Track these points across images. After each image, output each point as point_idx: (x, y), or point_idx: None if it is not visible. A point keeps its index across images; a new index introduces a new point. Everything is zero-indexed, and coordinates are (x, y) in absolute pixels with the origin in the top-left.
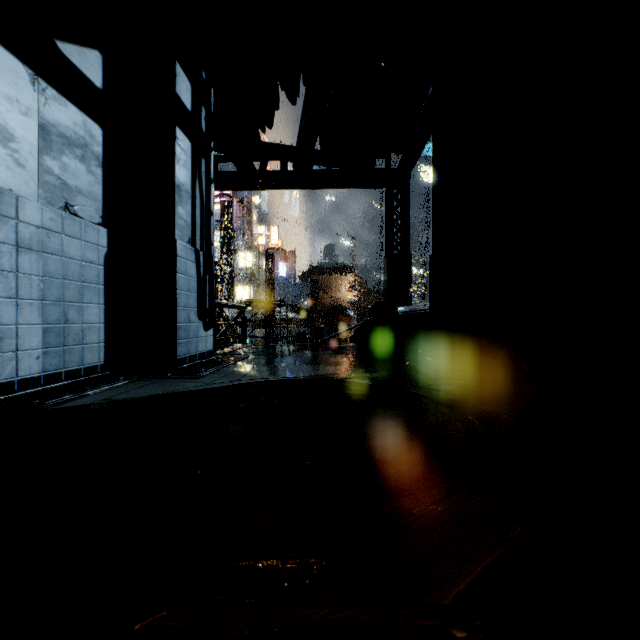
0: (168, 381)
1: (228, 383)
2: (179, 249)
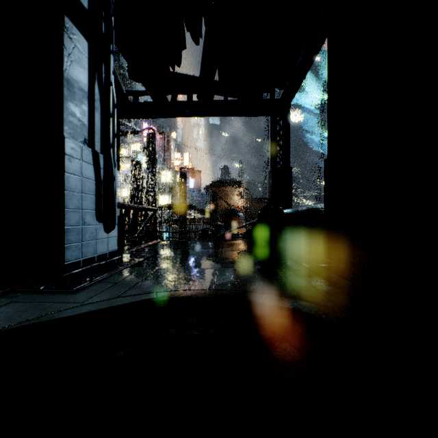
0: (34, 298)
1: (104, 303)
2: (68, 147)
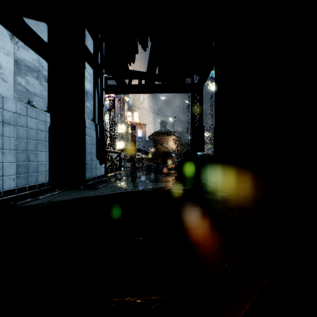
0: (81, 191)
1: (111, 192)
2: (87, 124)
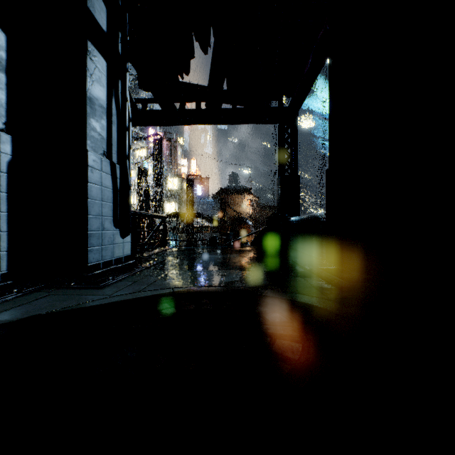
0: (68, 292)
1: (129, 295)
2: (91, 159)
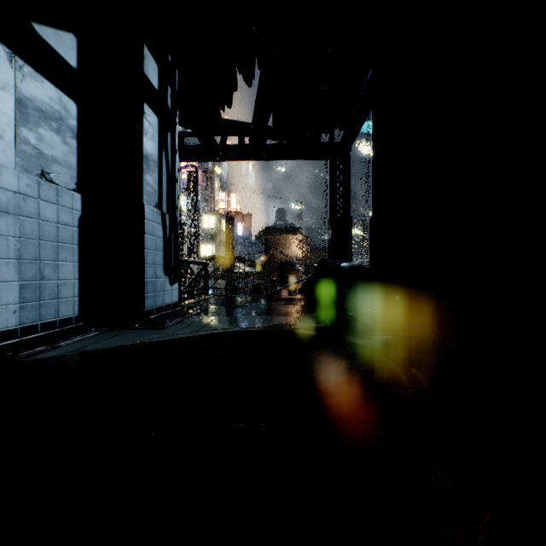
0: (135, 332)
1: (189, 334)
2: (147, 212)
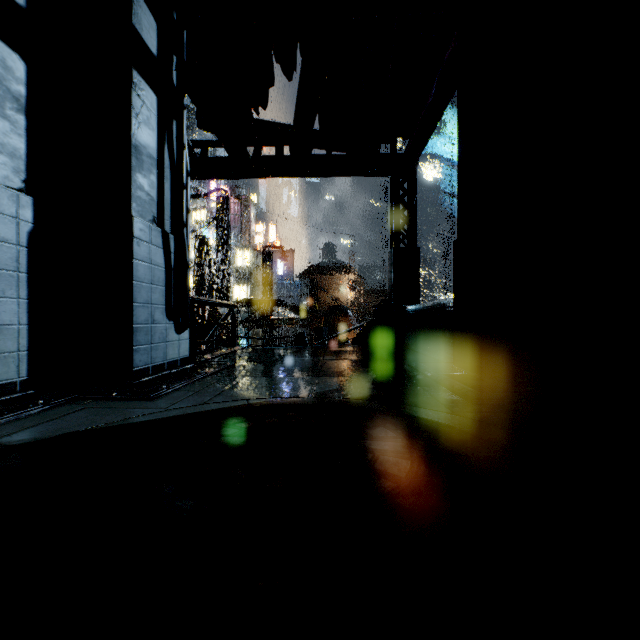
0: (109, 405)
1: (191, 408)
2: (137, 228)
